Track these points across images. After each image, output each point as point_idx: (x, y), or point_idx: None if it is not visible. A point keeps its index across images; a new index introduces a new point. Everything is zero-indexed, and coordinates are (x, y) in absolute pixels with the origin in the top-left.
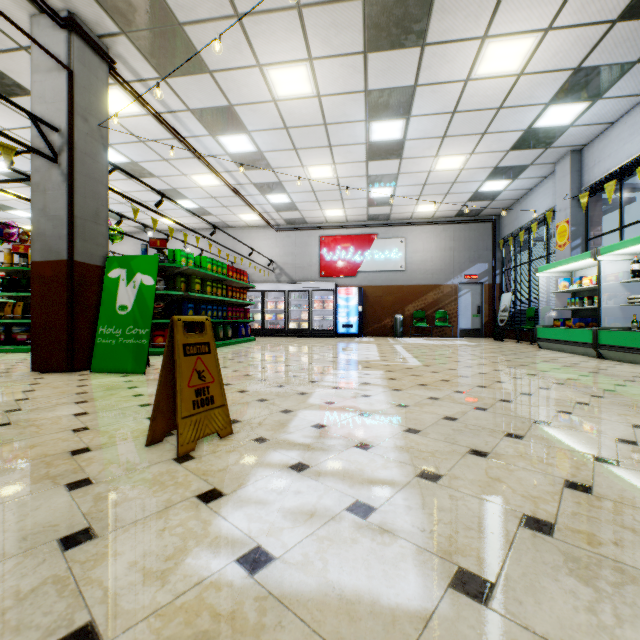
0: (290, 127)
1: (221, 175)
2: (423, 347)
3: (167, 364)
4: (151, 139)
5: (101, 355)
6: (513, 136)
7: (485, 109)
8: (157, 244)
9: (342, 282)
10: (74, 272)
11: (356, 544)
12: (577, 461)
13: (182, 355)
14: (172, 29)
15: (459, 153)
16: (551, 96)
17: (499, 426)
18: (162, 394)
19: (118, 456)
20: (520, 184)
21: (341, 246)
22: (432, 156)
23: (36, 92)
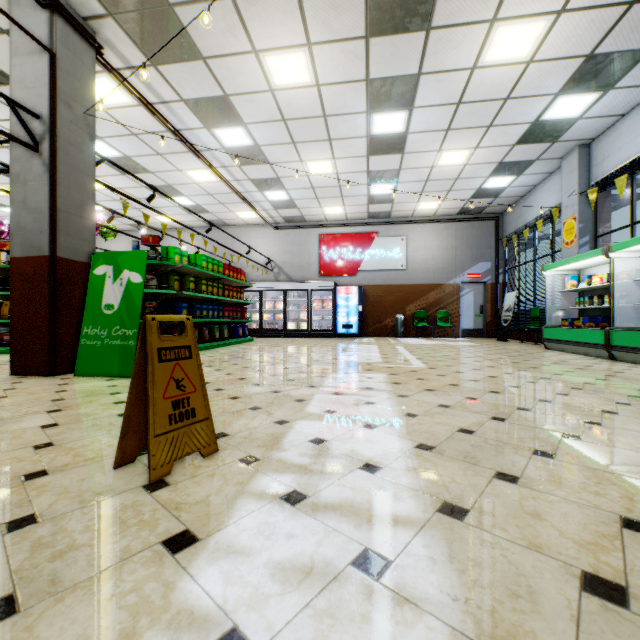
0: (288, 119)
1: (217, 170)
2: (426, 348)
3: (139, 371)
4: (144, 132)
5: (85, 357)
6: (519, 129)
7: (491, 100)
8: (149, 241)
9: (342, 281)
10: (56, 269)
11: (367, 624)
12: (627, 489)
13: (156, 361)
14: (162, 10)
15: (463, 147)
16: (561, 86)
17: (523, 441)
18: (133, 407)
19: (78, 482)
20: (525, 180)
21: (341, 244)
22: (435, 150)
23: (16, 76)
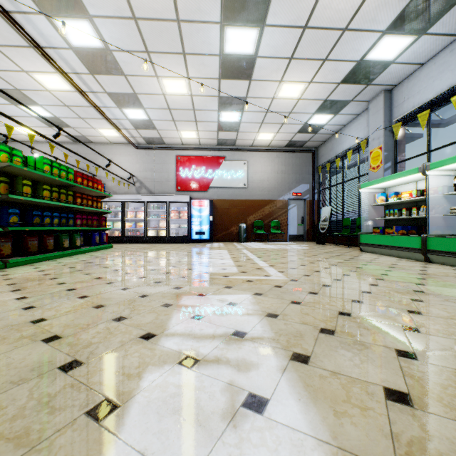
0: (139, 18)
1: (67, 75)
2: (269, 252)
3: None
4: None
5: None
6: (347, 67)
7: (332, 28)
8: None
9: (196, 196)
10: None
11: None
12: None
13: None
14: None
15: (300, 80)
16: (390, 22)
17: None
18: None
19: None
20: (339, 120)
21: (195, 165)
22: (277, 81)
23: None
